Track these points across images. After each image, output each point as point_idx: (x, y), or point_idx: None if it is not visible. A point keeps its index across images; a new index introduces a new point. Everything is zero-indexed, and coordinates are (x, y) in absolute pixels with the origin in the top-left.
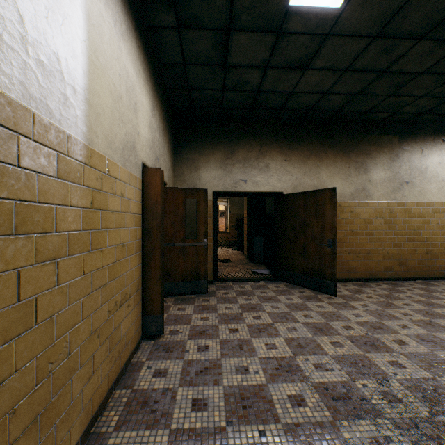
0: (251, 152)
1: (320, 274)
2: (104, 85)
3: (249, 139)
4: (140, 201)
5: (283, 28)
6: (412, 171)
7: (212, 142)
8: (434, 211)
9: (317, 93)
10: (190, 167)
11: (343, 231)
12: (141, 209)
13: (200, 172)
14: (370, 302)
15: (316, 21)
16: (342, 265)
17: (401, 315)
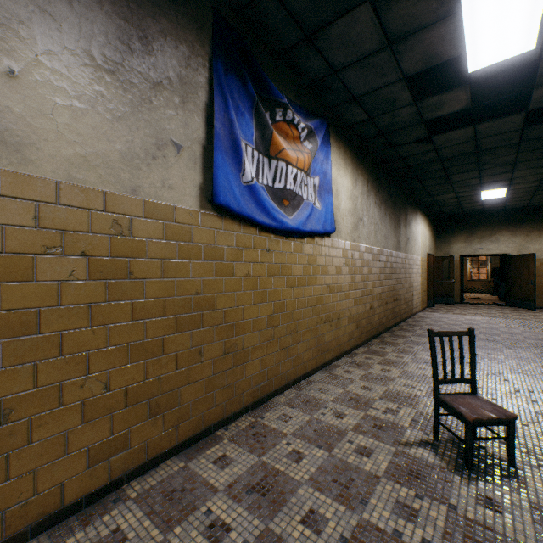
0: (485, 232)
1: (527, 299)
2: (422, 242)
3: (483, 225)
4: (426, 265)
5: (483, 201)
6: None
7: (458, 229)
8: None
9: (522, 204)
10: (445, 243)
11: None
12: (426, 267)
13: (451, 245)
14: None
15: (497, 199)
16: None
17: None
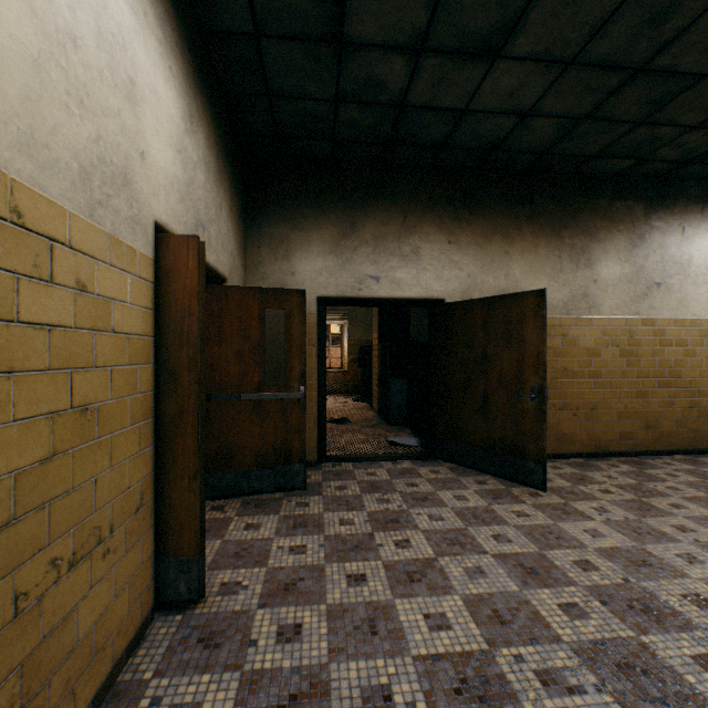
0: (387, 226)
1: (516, 449)
2: None
3: (384, 202)
4: (149, 308)
5: None
6: (667, 264)
7: (316, 207)
8: (702, 334)
9: (511, 114)
10: (274, 252)
11: (551, 370)
12: (152, 325)
13: (294, 261)
14: (609, 503)
15: None
16: (548, 430)
17: (675, 531)
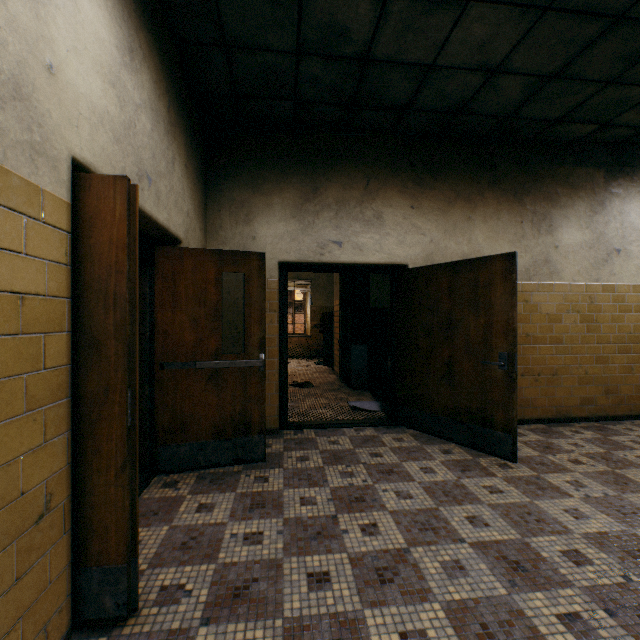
0: (350, 190)
1: (483, 418)
2: None
3: (346, 166)
4: (63, 262)
5: None
6: (626, 231)
7: (277, 170)
8: None
9: (479, 70)
10: (235, 216)
11: None
12: (67, 284)
13: (255, 226)
14: (583, 476)
15: None
16: None
17: None
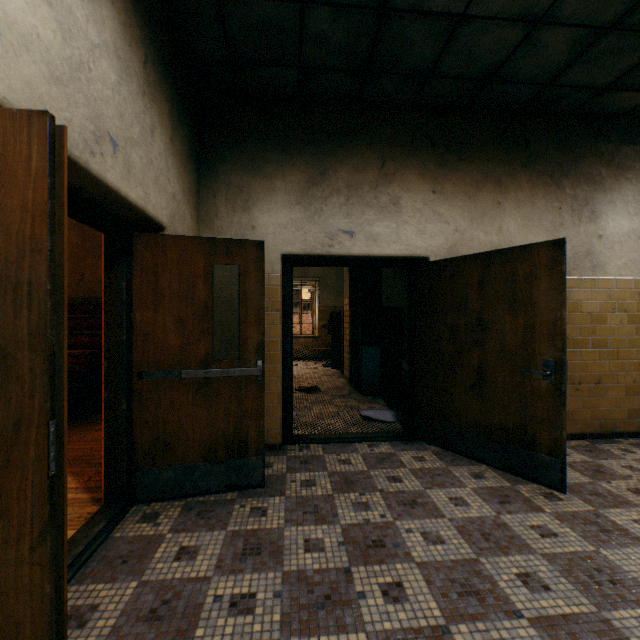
0: (362, 173)
1: (523, 437)
2: None
3: (358, 145)
4: None
5: None
6: None
7: (280, 150)
8: None
9: (519, 21)
10: (232, 203)
11: None
12: None
13: (255, 213)
14: None
15: None
16: None
17: None
